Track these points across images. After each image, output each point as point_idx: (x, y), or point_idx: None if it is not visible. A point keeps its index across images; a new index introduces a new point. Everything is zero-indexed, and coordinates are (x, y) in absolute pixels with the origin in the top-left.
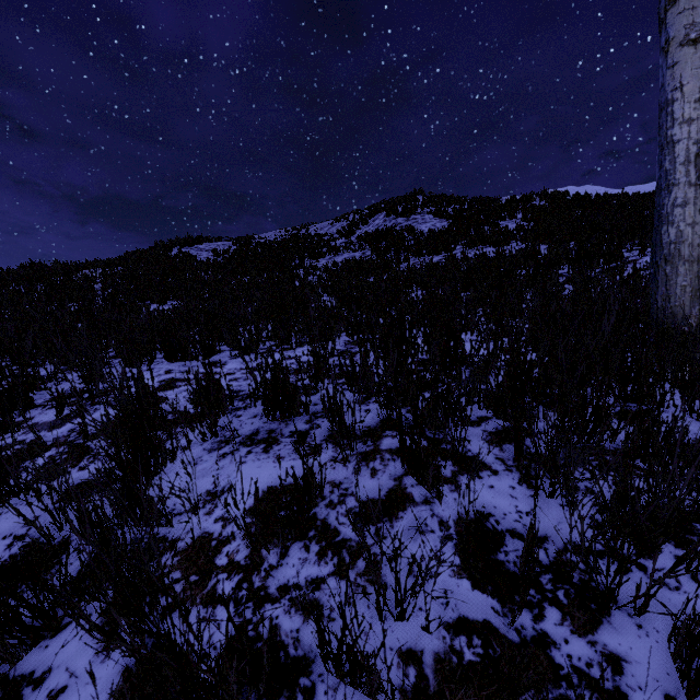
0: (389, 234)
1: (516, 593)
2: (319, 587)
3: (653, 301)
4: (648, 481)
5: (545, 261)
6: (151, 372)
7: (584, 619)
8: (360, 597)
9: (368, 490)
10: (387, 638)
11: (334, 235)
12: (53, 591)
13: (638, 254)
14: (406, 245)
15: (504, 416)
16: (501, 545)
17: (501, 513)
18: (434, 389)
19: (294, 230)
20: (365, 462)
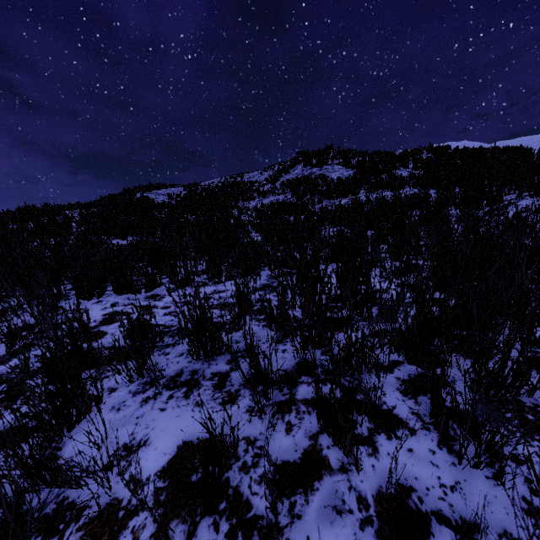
0: (306, 181)
1: None
2: None
3: None
4: None
5: (436, 204)
6: (87, 314)
7: None
8: None
9: (282, 450)
10: None
11: (262, 182)
12: None
13: (515, 197)
14: (319, 190)
15: (416, 362)
16: (427, 534)
17: (423, 487)
18: (349, 339)
19: (232, 178)
20: (281, 414)
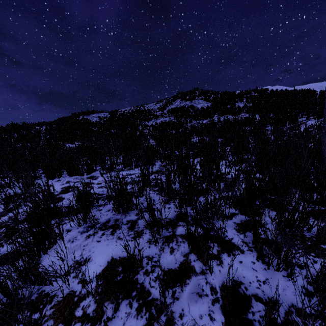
0: (182, 109)
1: None
2: None
3: (324, 147)
4: None
5: (259, 123)
6: (53, 186)
7: None
8: None
9: (168, 263)
10: None
11: (156, 110)
12: None
13: (305, 119)
14: (190, 114)
15: (245, 213)
16: (249, 306)
17: (248, 282)
18: (206, 200)
19: (137, 107)
20: (167, 243)
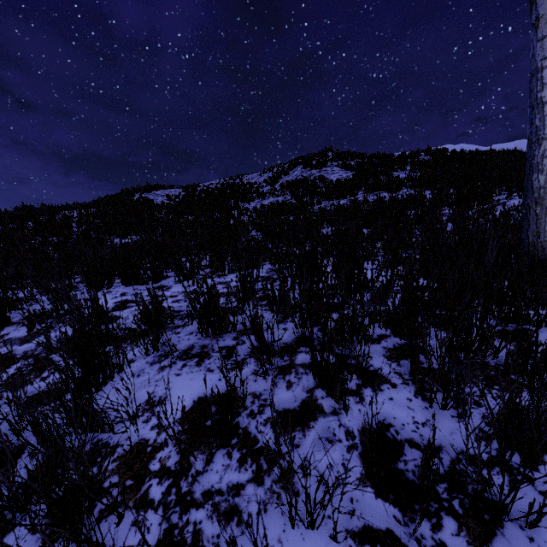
0: (305, 182)
1: (416, 502)
2: (239, 493)
3: (525, 236)
4: (532, 399)
5: (430, 204)
6: (104, 296)
7: (479, 530)
8: (275, 504)
9: (284, 401)
10: (299, 545)
11: (262, 184)
12: (1, 497)
13: (505, 198)
14: (318, 191)
15: (401, 334)
16: (401, 454)
17: (400, 424)
18: (341, 312)
19: (231, 179)
20: (282, 375)
